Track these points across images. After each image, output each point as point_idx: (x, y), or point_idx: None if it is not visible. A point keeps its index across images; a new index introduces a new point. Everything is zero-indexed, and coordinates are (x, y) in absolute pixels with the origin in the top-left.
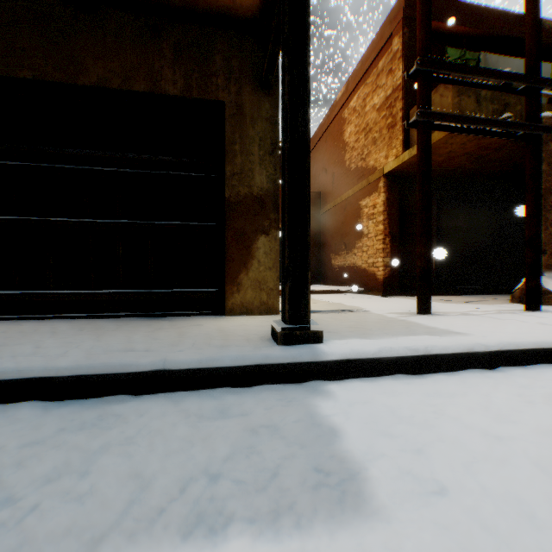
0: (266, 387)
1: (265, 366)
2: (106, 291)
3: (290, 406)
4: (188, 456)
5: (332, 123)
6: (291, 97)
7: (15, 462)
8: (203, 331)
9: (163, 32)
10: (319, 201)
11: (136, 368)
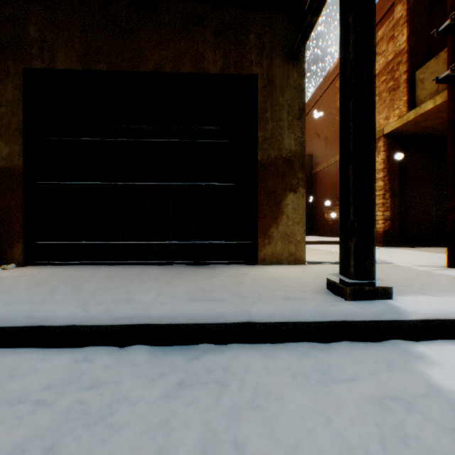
0: (349, 345)
1: (344, 323)
2: (160, 242)
3: (396, 372)
4: (335, 434)
5: (325, 93)
6: (355, 55)
7: (160, 421)
8: (254, 281)
9: (205, 20)
10: (311, 162)
11: (226, 320)
